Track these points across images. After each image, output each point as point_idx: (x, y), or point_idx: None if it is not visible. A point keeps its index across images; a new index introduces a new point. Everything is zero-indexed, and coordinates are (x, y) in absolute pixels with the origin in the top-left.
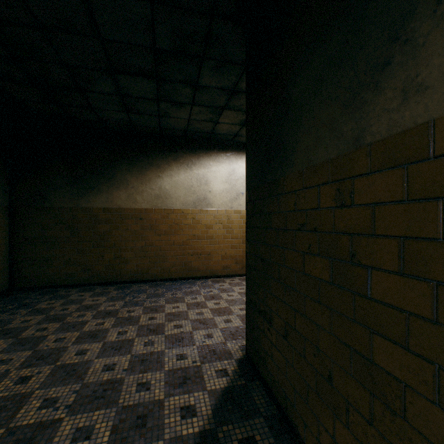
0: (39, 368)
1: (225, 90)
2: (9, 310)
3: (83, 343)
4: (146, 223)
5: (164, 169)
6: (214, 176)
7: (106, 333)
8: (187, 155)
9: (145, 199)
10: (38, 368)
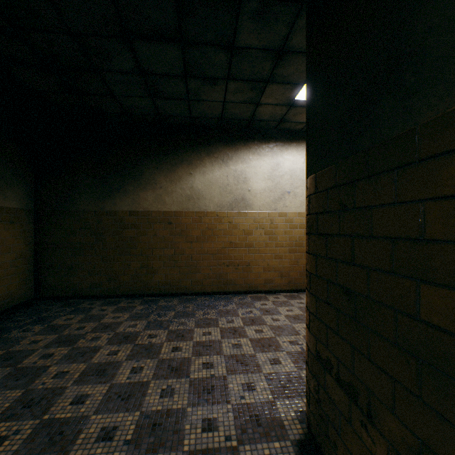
0: (21, 422)
1: (270, 51)
2: (24, 325)
3: (86, 382)
4: (175, 227)
5: (196, 166)
6: (253, 172)
7: (117, 368)
8: (222, 148)
9: (174, 200)
10: (18, 423)
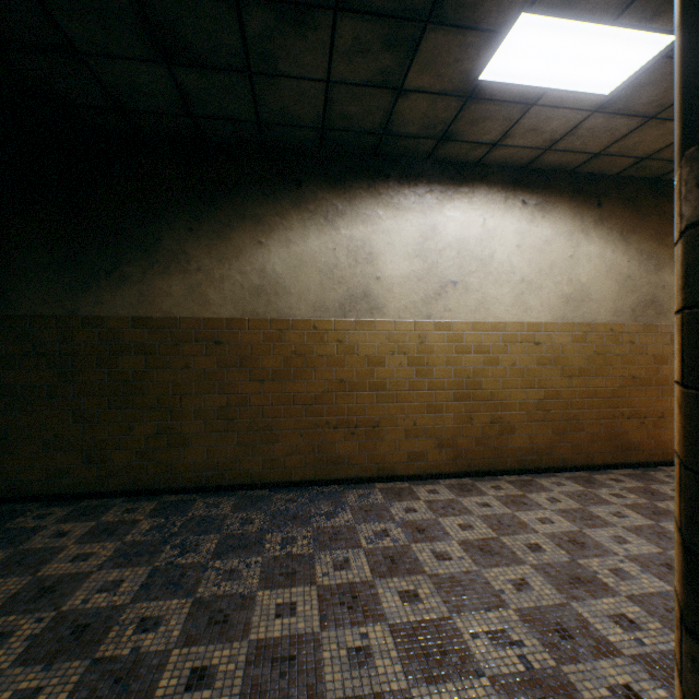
0: None
1: None
2: None
3: None
4: (229, 352)
5: (272, 227)
6: (386, 242)
7: None
8: (325, 192)
9: (227, 297)
10: None
